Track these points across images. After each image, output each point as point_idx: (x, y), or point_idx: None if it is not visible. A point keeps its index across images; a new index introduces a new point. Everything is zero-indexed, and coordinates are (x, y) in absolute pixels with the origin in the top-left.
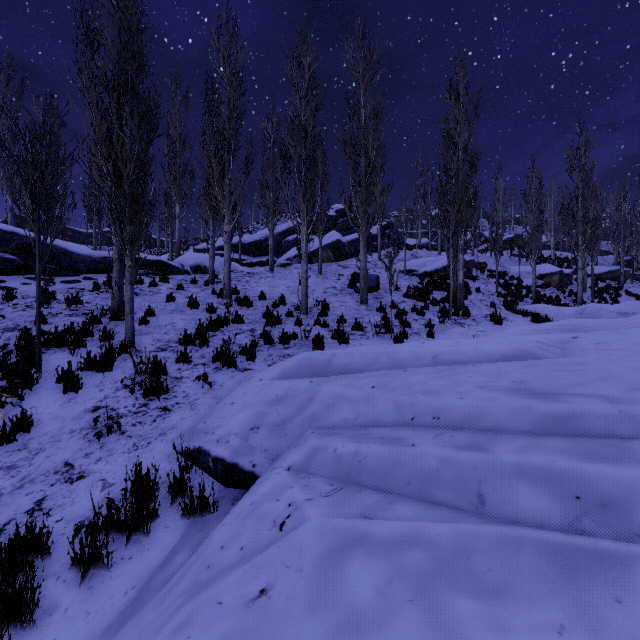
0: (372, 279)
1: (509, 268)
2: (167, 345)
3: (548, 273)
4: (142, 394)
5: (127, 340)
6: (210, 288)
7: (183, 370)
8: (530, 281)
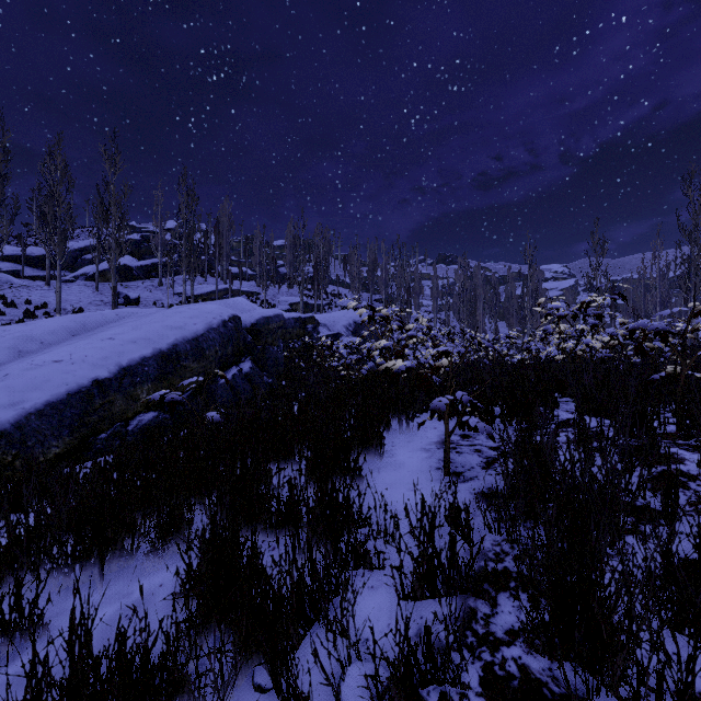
0: (133, 297)
1: (279, 297)
2: None
3: (296, 302)
4: None
5: None
6: None
7: None
8: (283, 307)
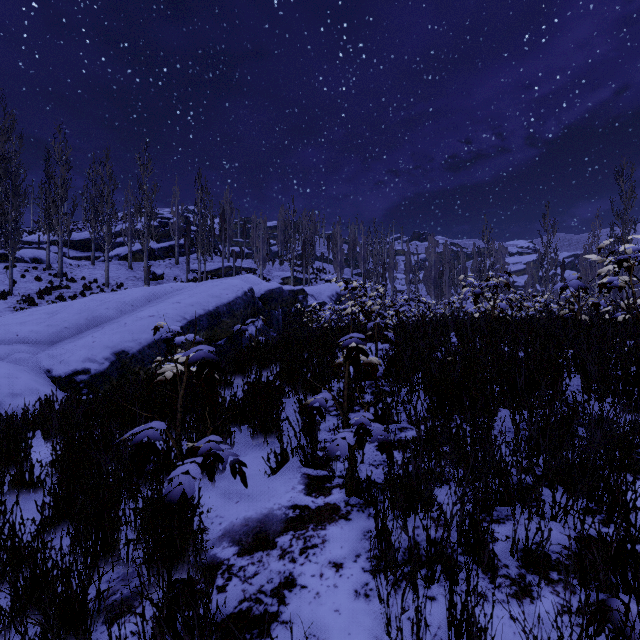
0: (159, 273)
1: (272, 273)
2: (30, 294)
3: (287, 277)
4: (27, 305)
5: (10, 290)
6: (47, 272)
7: (42, 301)
8: (276, 281)
